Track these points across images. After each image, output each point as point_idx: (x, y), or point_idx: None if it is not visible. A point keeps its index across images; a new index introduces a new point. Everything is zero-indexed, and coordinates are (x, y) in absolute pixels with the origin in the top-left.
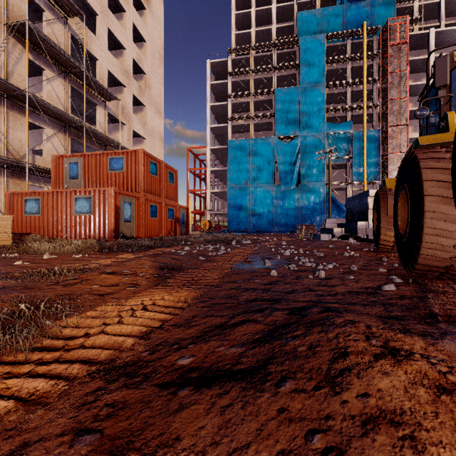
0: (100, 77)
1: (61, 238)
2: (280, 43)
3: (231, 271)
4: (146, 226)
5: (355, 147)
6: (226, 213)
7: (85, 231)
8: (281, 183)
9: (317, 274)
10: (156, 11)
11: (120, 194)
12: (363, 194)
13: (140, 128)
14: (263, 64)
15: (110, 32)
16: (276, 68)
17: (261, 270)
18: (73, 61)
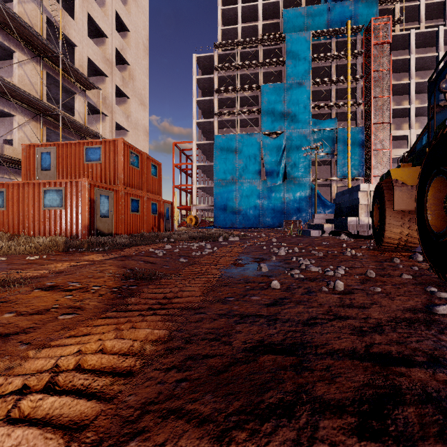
0: (79, 64)
1: (28, 235)
2: (266, 39)
3: (219, 281)
4: (126, 222)
5: (339, 143)
6: (212, 208)
7: (55, 227)
8: (267, 179)
9: (332, 285)
10: (140, 0)
11: (95, 187)
12: (353, 188)
13: (123, 120)
14: (250, 60)
15: (91, 18)
16: (263, 64)
17: (257, 278)
18: (47, 44)
